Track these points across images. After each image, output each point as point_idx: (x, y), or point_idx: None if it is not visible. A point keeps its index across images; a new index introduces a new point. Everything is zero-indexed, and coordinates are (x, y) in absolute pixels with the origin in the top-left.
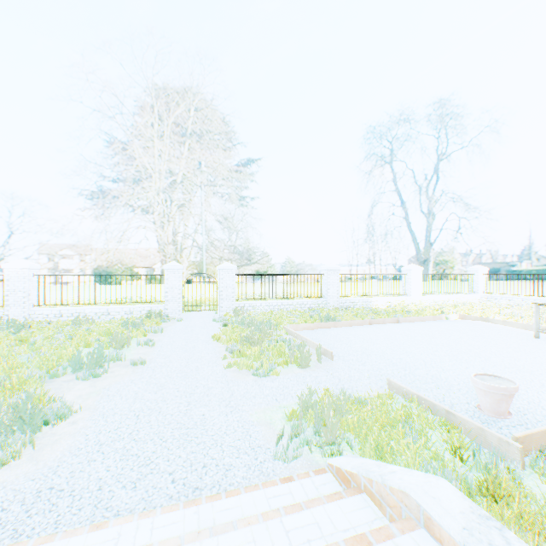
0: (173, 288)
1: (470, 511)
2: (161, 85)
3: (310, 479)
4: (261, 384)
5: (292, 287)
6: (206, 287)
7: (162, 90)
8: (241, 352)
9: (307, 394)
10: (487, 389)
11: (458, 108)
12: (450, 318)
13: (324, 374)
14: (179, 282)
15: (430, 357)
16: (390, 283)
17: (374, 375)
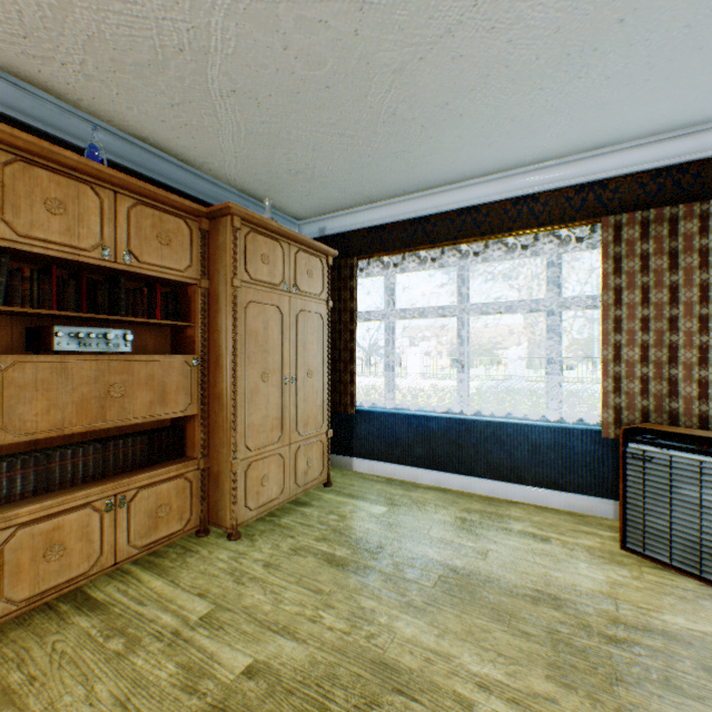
0: None
1: None
2: None
3: None
4: None
5: None
6: None
7: None
8: None
9: None
10: None
11: None
12: None
13: None
14: None
15: None
16: None
17: None
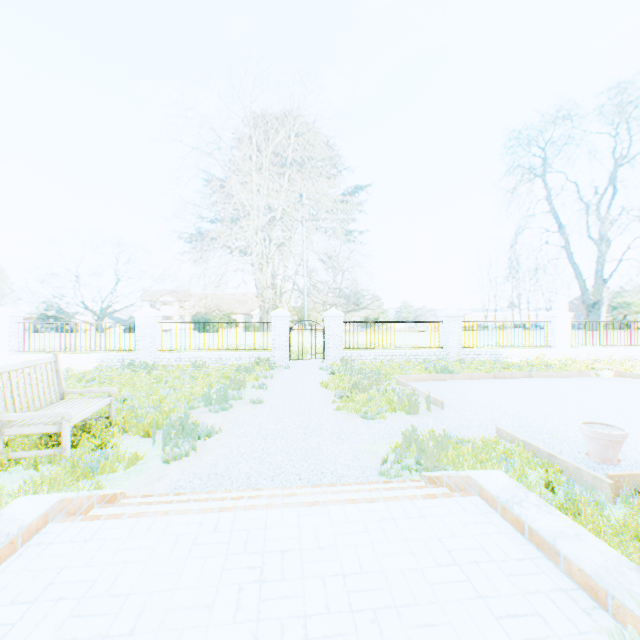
0: (280, 336)
1: (509, 484)
2: (262, 117)
3: (406, 483)
4: (368, 425)
5: (407, 336)
6: (309, 335)
7: (262, 122)
8: (350, 398)
9: (410, 430)
10: (592, 434)
11: (639, 97)
12: (603, 375)
13: (432, 421)
14: (286, 330)
15: (554, 411)
16: (537, 333)
17: (484, 424)
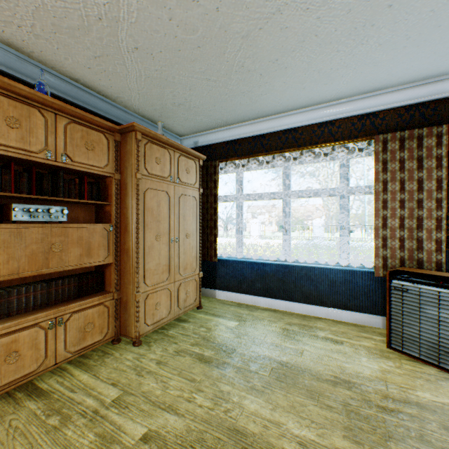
0: None
1: None
2: None
3: None
4: None
5: None
6: None
7: None
8: None
9: None
10: None
11: None
12: None
13: None
14: None
15: None
16: None
17: None
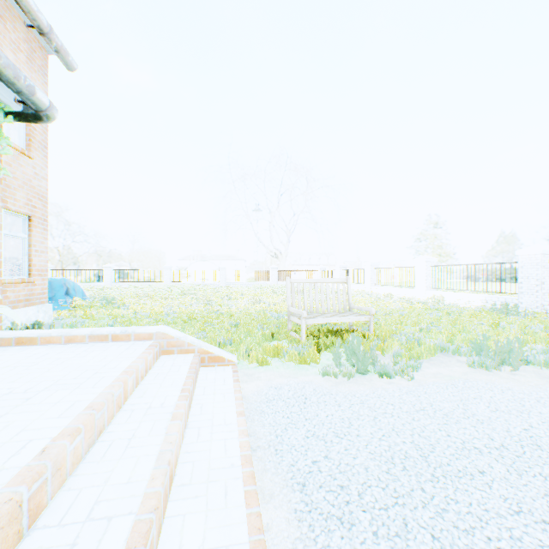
0: None
1: None
2: None
3: None
4: None
5: None
6: None
7: None
8: None
9: None
10: None
11: None
12: None
13: None
14: None
15: None
16: None
17: None
